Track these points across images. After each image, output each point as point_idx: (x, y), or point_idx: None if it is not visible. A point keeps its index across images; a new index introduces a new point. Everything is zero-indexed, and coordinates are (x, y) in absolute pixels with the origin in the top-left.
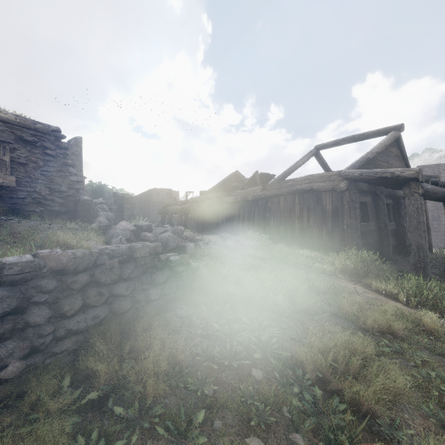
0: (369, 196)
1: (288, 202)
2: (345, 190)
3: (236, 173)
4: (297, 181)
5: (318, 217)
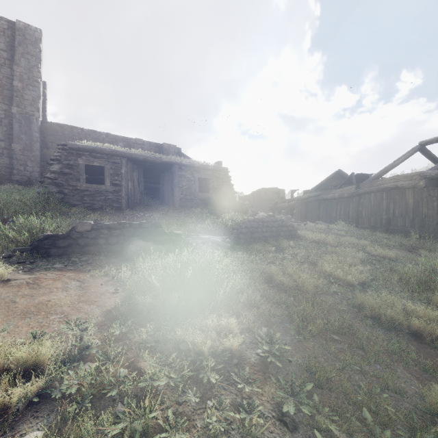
0: None
1: (377, 198)
2: (423, 187)
3: (339, 172)
4: (385, 181)
5: (402, 209)
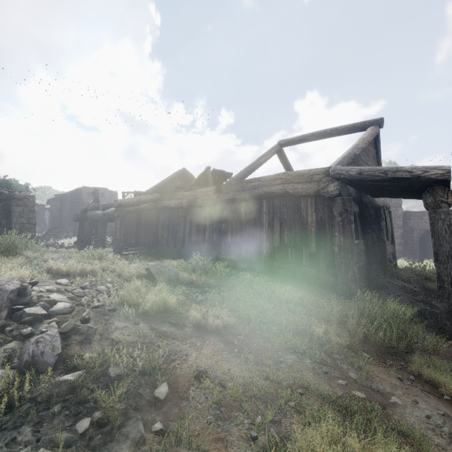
0: (355, 204)
1: (252, 210)
2: (336, 196)
3: (183, 171)
4: (264, 181)
5: (296, 232)
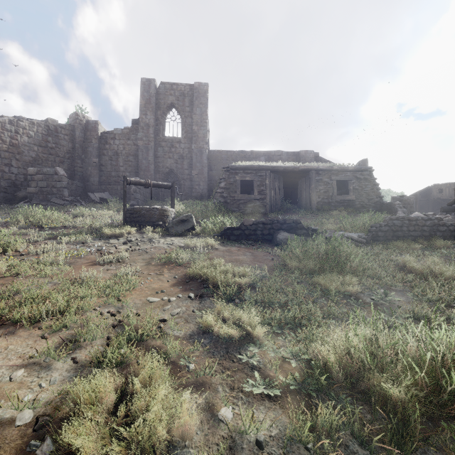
0: None
1: None
2: None
3: None
4: None
5: None
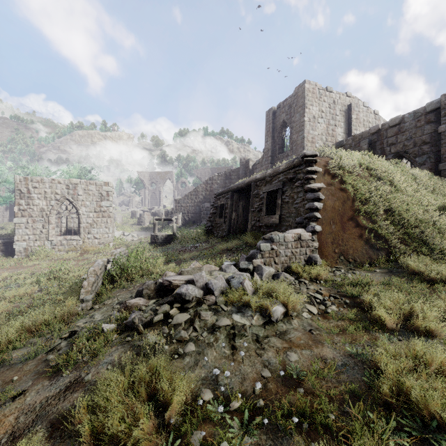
0: None
1: None
2: None
3: None
4: None
5: None
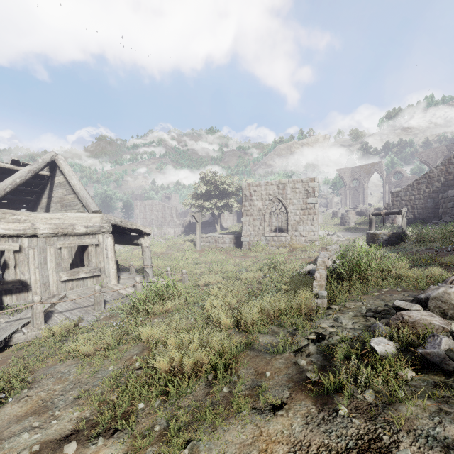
0: None
1: None
2: None
3: None
4: None
5: None
